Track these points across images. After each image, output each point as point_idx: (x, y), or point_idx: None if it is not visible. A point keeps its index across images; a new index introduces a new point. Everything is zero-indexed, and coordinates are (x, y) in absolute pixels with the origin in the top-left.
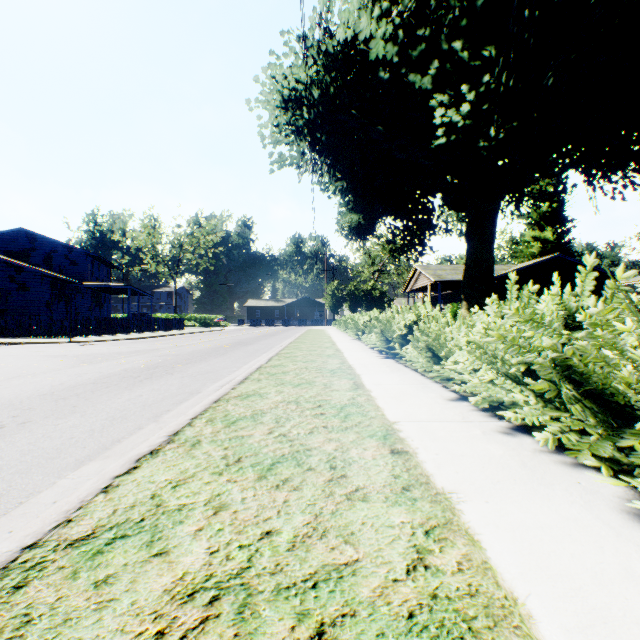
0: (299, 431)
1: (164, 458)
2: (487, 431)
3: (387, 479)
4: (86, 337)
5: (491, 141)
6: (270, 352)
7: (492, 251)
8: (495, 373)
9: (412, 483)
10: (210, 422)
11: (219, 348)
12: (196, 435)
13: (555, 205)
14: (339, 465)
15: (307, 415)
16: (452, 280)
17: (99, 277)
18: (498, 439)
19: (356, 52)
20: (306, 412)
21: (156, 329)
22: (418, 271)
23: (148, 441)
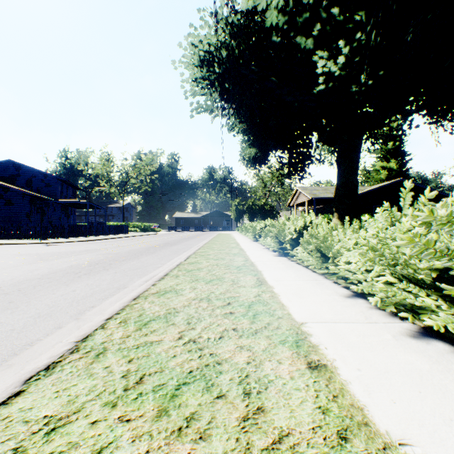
0: (209, 335)
1: (58, 377)
2: (397, 335)
3: (314, 416)
4: (53, 239)
5: (361, 86)
6: (189, 251)
7: (357, 175)
8: (390, 273)
9: (347, 424)
10: (123, 323)
11: (151, 248)
12: (104, 341)
13: (397, 143)
14: (254, 389)
15: (217, 314)
16: (324, 197)
17: (67, 196)
18: (414, 346)
19: (255, 23)
20: (216, 311)
21: (107, 233)
22: (298, 191)
23: (51, 350)
